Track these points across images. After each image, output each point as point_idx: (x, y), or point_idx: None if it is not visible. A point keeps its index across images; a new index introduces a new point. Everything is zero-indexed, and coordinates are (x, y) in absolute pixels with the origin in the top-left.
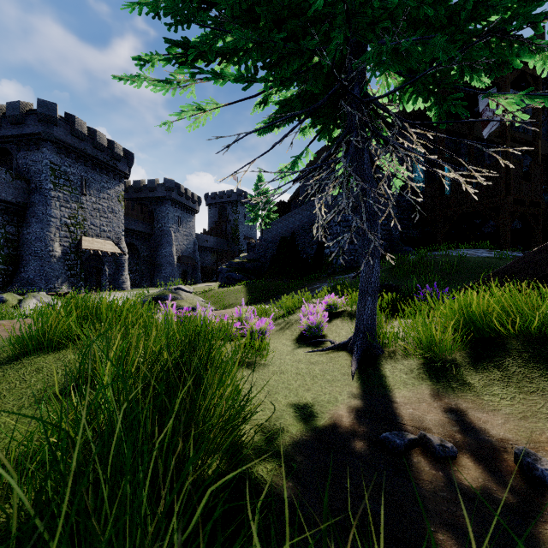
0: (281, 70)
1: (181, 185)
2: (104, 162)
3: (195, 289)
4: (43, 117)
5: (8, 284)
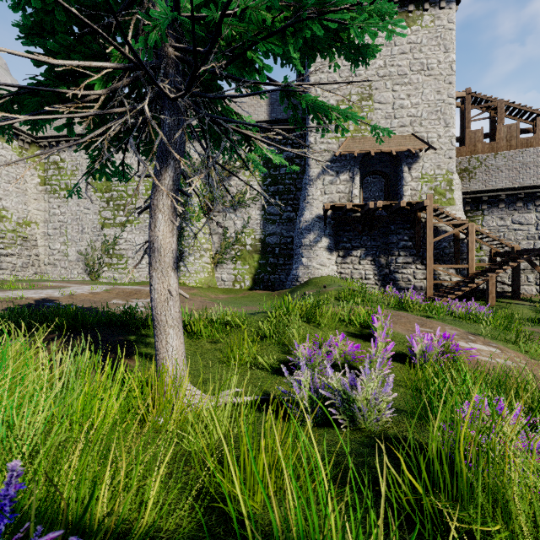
0: None
1: None
2: None
3: None
4: None
5: None
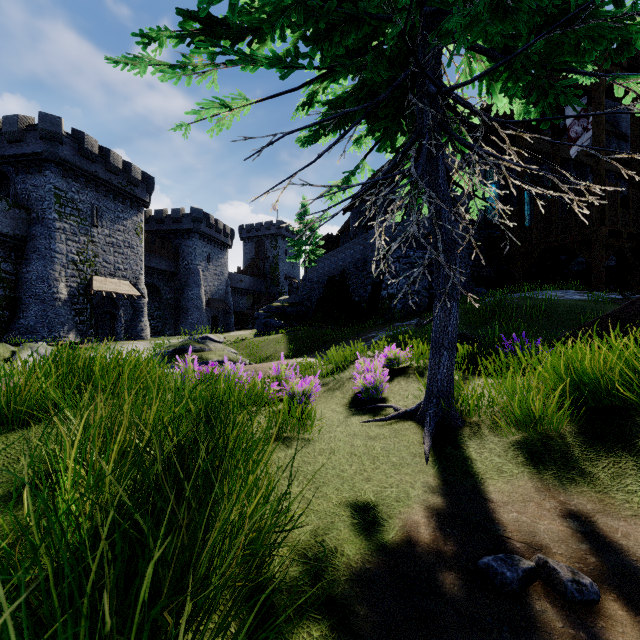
0: (331, 45)
1: (210, 215)
2: (119, 187)
3: (227, 338)
4: (45, 134)
5: (5, 332)
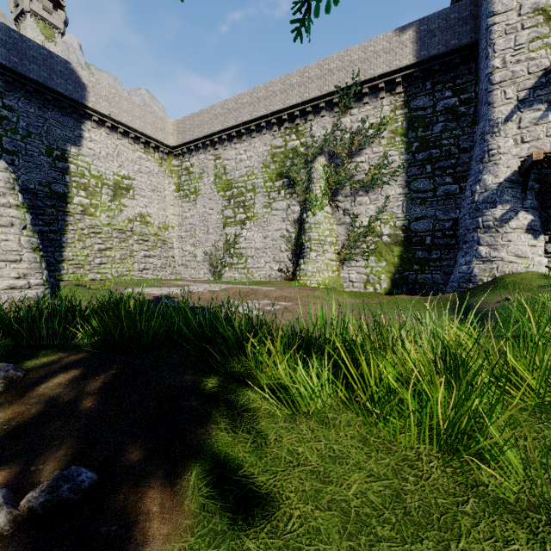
0: None
1: None
2: None
3: None
4: None
5: None
